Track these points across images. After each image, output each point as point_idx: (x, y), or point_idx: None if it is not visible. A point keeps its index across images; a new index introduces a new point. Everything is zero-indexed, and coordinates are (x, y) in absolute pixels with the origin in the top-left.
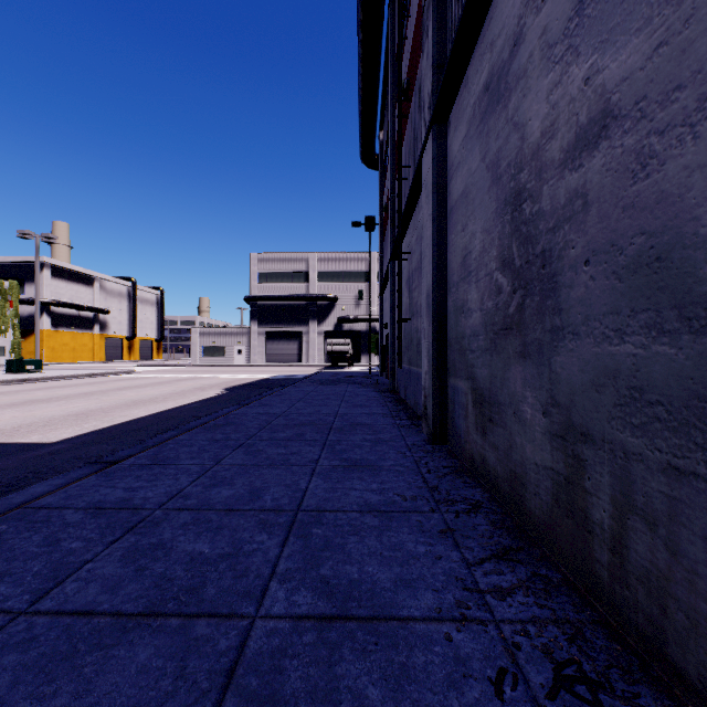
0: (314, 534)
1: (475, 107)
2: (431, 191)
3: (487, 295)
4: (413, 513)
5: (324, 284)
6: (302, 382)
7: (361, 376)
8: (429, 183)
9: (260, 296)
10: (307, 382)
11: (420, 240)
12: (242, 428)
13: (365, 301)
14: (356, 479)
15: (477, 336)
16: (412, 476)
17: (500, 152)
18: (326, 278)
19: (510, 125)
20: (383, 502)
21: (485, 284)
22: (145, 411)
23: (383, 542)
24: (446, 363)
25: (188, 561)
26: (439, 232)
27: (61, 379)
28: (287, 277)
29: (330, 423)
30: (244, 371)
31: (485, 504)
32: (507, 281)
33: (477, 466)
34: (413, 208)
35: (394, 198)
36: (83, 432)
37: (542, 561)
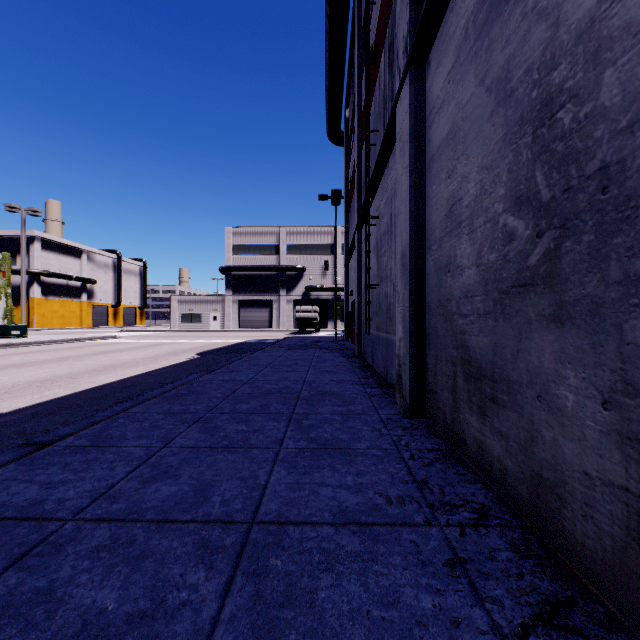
0: (271, 568)
1: (468, 25)
2: (407, 141)
3: (488, 246)
4: (404, 526)
5: (293, 256)
6: (271, 347)
7: (328, 341)
8: (404, 134)
9: (233, 267)
10: (276, 347)
11: (390, 202)
12: (204, 397)
13: (330, 271)
14: (326, 469)
15: (471, 297)
16: (393, 464)
17: (512, 61)
18: (295, 250)
19: (531, 17)
20: (363, 506)
21: (484, 233)
22: (112, 377)
23: (370, 588)
24: (425, 330)
25: (75, 632)
26: (416, 185)
27: (43, 344)
28: (259, 249)
29: (298, 392)
30: (218, 336)
31: (493, 510)
32: (525, 222)
33: (471, 453)
34: (382, 170)
35: (361, 168)
36: (40, 401)
37: (616, 632)
